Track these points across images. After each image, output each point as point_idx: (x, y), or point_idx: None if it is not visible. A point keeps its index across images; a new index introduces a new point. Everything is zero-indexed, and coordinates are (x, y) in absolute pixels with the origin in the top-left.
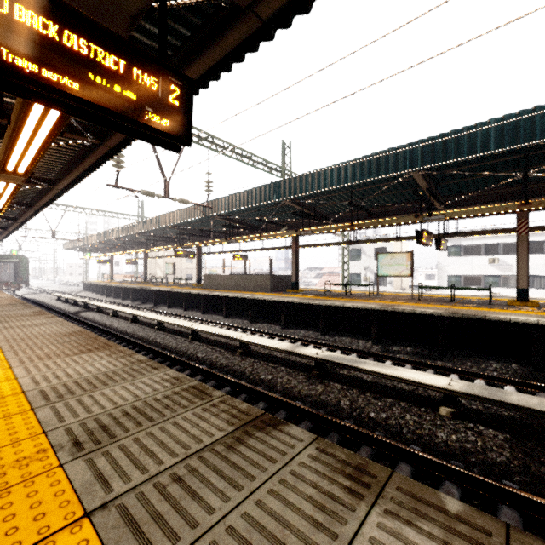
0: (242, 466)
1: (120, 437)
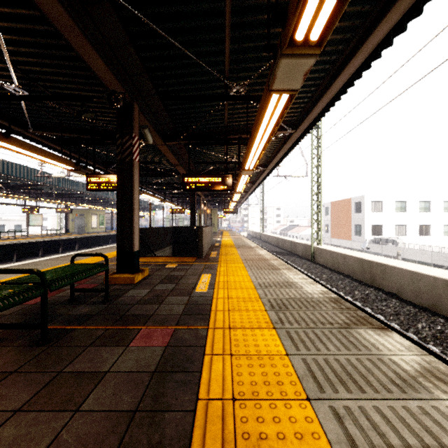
0: None
1: None
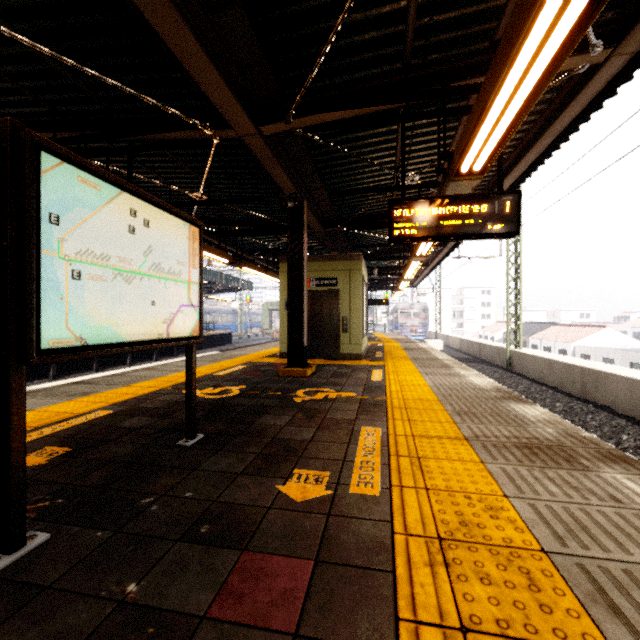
0: (107, 381)
1: (81, 392)
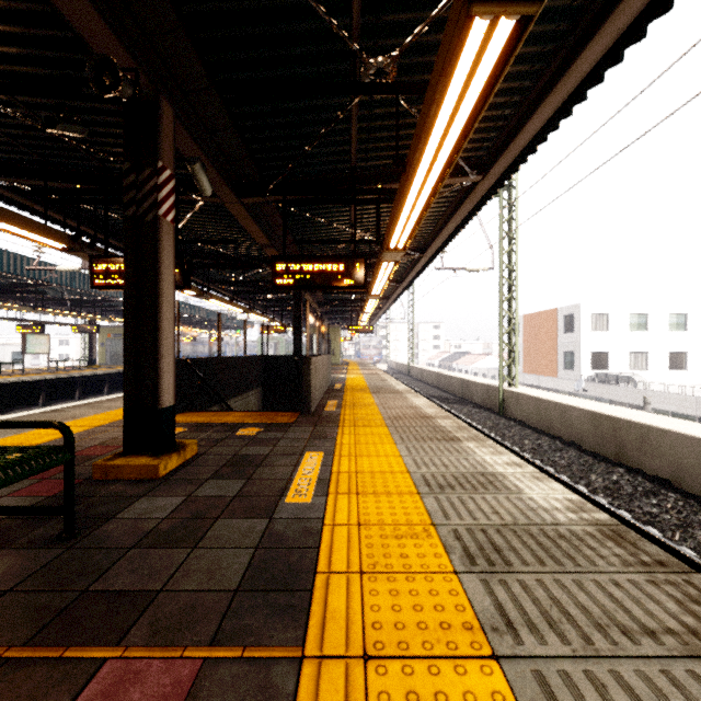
0: None
1: None
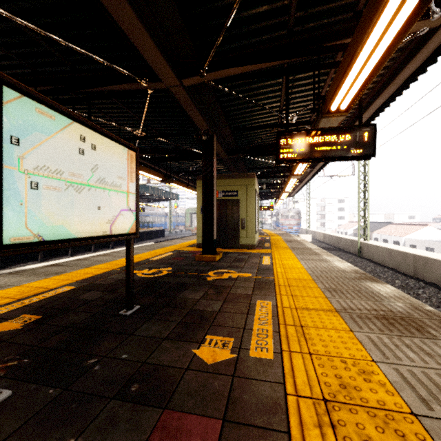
0: (74, 264)
1: (55, 272)
